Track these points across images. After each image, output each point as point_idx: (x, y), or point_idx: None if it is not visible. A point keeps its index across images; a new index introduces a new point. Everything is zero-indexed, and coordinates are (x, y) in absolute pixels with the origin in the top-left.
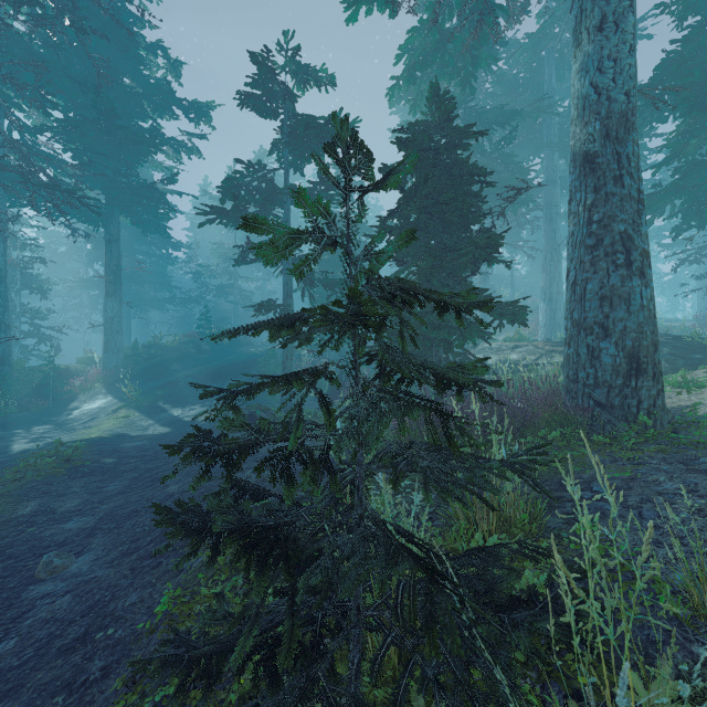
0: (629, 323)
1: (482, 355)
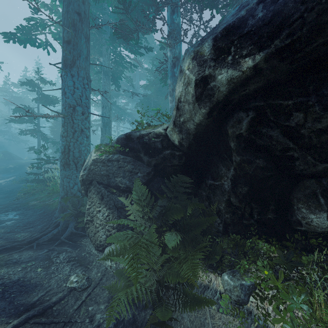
0: None
1: None
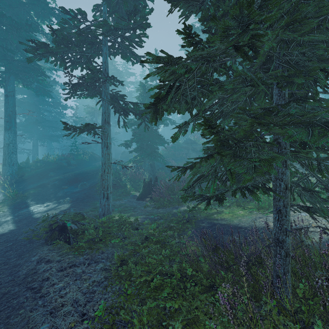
0: None
1: None
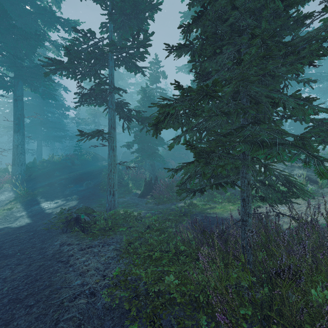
0: None
1: None
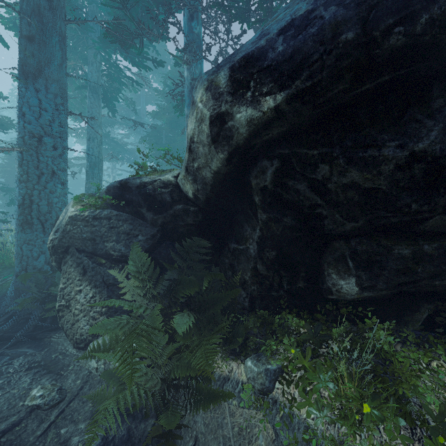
0: None
1: None
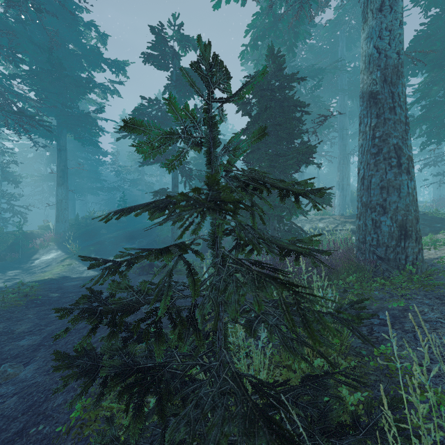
0: (399, 204)
1: (300, 224)
